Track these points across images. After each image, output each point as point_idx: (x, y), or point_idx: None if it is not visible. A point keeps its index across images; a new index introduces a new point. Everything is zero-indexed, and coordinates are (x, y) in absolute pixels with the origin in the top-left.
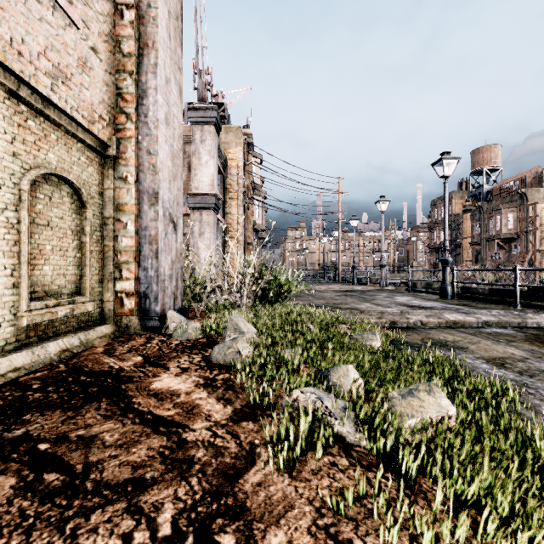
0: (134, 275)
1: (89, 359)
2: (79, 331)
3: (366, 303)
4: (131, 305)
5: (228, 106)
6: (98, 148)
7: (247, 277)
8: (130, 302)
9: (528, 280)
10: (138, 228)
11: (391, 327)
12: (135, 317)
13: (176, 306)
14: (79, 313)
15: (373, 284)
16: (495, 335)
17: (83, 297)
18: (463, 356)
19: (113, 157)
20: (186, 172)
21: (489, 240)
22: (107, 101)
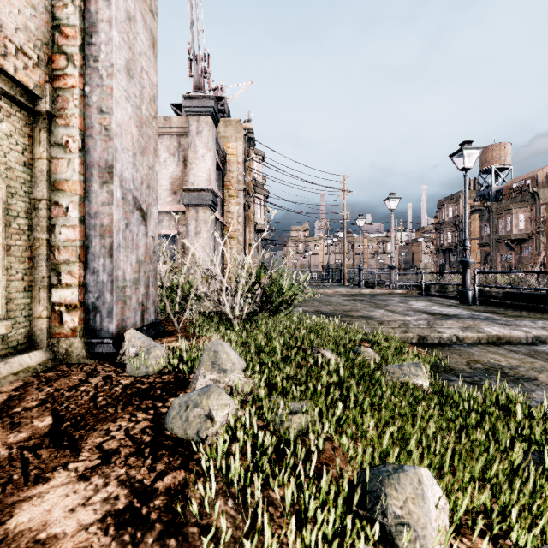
0: (78, 281)
1: None
2: None
3: (380, 310)
4: (73, 322)
5: (228, 101)
6: (19, 97)
7: (240, 282)
8: (72, 318)
9: (544, 282)
10: (84, 215)
11: (420, 344)
12: (78, 339)
13: (146, 320)
14: None
15: (381, 287)
16: None
17: None
18: (541, 395)
19: (46, 114)
20: (181, 166)
21: (498, 242)
22: (34, 32)
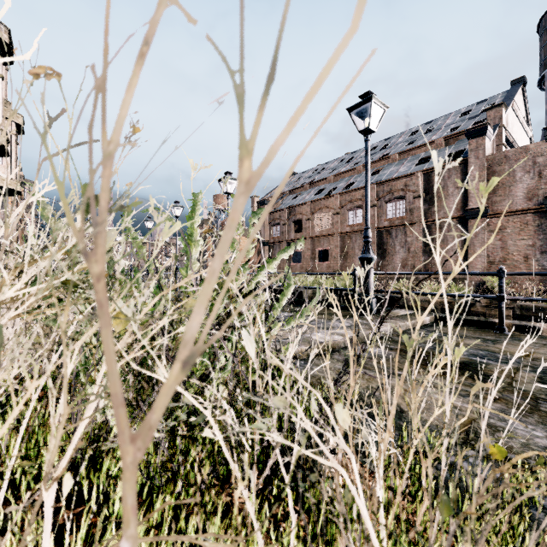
0: None
1: None
2: None
3: None
4: None
5: None
6: None
7: None
8: None
9: None
10: None
11: None
12: None
13: None
14: None
15: None
16: None
17: None
18: None
19: None
20: None
21: None
22: None
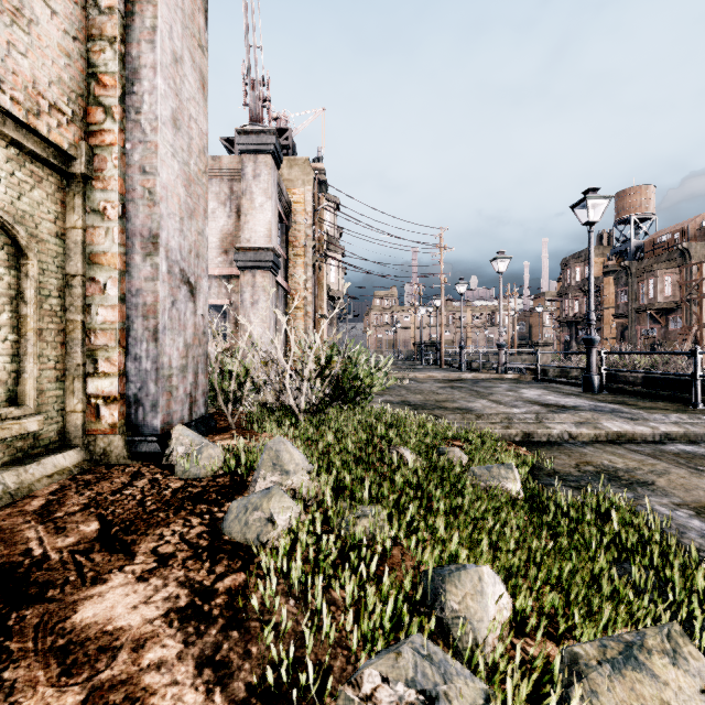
0: (117, 369)
1: (1, 528)
2: (9, 466)
3: (482, 400)
4: (112, 417)
5: (293, 133)
6: (51, 159)
7: (307, 368)
8: (110, 412)
9: None
10: (125, 292)
11: (524, 442)
12: (118, 437)
13: (194, 414)
14: (7, 436)
15: (487, 370)
16: (688, 457)
17: (19, 409)
18: (653, 501)
19: (81, 177)
20: (234, 218)
21: (639, 312)
22: (69, 83)
